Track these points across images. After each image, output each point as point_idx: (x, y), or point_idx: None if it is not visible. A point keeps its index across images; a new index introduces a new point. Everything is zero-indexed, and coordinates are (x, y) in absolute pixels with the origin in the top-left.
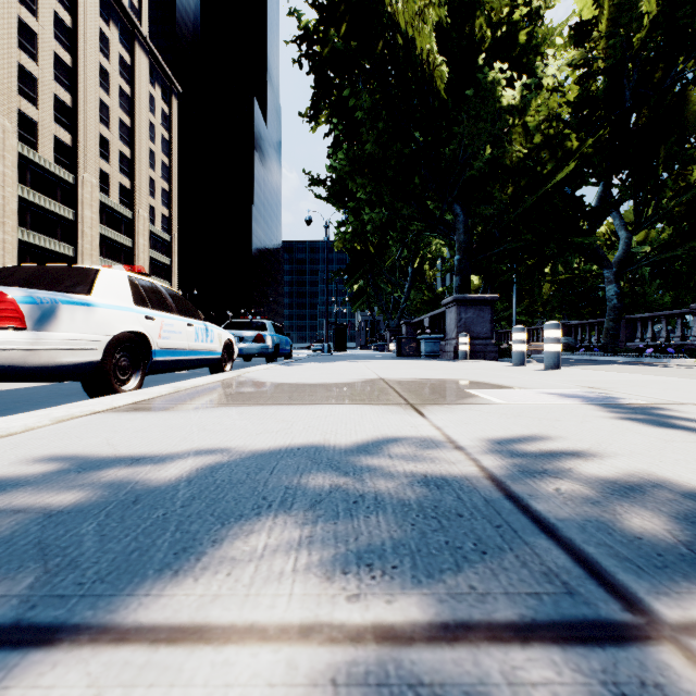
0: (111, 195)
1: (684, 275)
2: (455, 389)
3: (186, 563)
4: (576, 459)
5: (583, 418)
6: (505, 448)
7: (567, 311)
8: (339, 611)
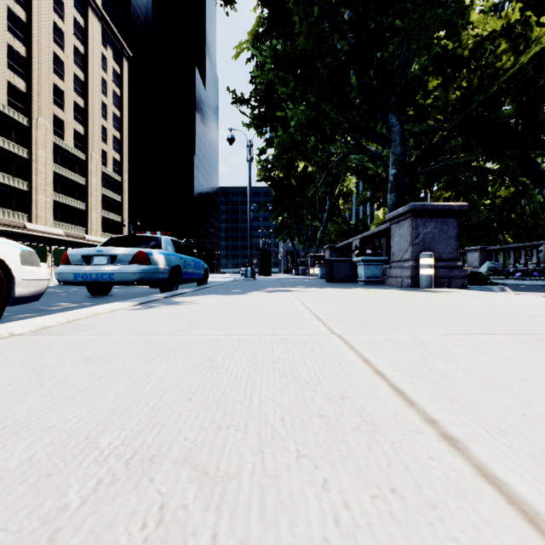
0: (65, 138)
1: None
2: None
3: None
4: None
5: None
6: None
7: (464, 240)
8: None
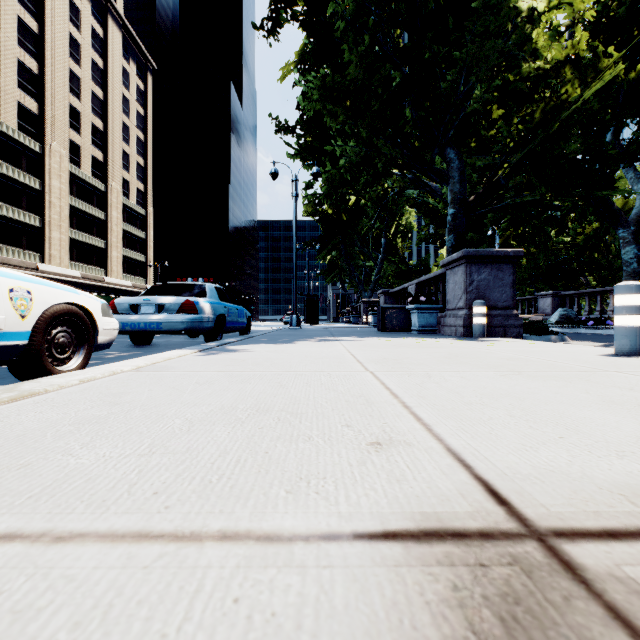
0: (82, 166)
1: None
2: None
3: None
4: None
5: None
6: None
7: (540, 283)
8: None
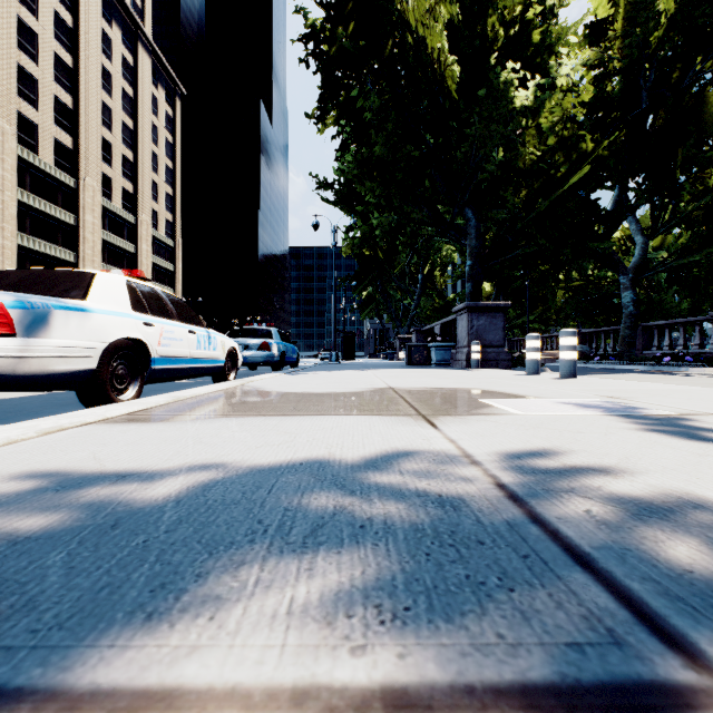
0: (113, 199)
1: (702, 281)
2: (468, 399)
3: (163, 604)
4: (605, 476)
5: (606, 429)
6: (525, 463)
7: (581, 319)
8: (341, 669)
